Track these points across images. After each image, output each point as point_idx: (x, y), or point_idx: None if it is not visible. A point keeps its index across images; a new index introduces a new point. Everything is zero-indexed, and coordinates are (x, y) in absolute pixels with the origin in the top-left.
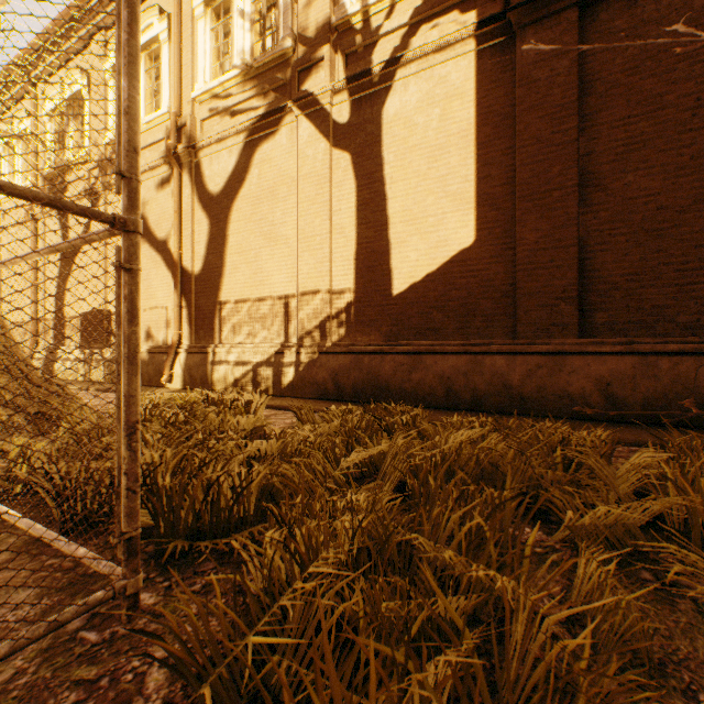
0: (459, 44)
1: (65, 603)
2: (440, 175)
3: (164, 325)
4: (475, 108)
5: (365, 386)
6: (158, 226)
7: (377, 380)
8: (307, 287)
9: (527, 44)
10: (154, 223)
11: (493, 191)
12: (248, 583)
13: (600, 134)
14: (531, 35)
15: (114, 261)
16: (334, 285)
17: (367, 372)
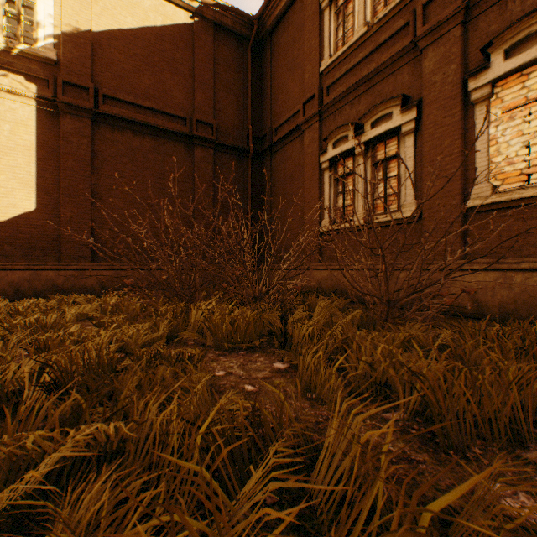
0: (25, 97)
1: None
2: (11, 165)
3: None
4: (37, 137)
5: None
6: None
7: None
8: None
9: (68, 122)
10: None
11: (48, 186)
12: None
13: (102, 178)
14: (70, 119)
15: None
16: None
17: None
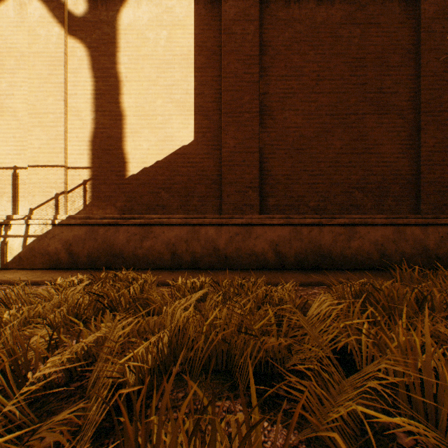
0: None
1: None
2: (167, 84)
3: None
4: (194, 40)
5: (101, 254)
6: None
7: (112, 248)
8: (39, 161)
9: (229, 5)
10: None
11: (206, 105)
12: None
13: (271, 82)
14: (232, 0)
15: None
16: (70, 162)
17: (103, 241)
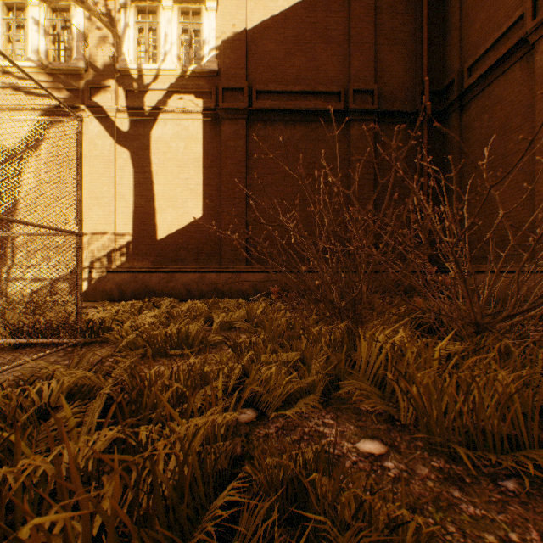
0: (194, 113)
1: (50, 354)
2: (185, 178)
3: None
4: (203, 149)
5: (141, 291)
6: None
7: (148, 287)
8: (97, 229)
9: (226, 127)
10: None
11: (211, 193)
12: (123, 334)
13: (254, 178)
14: (228, 124)
15: None
16: (118, 230)
17: (142, 283)
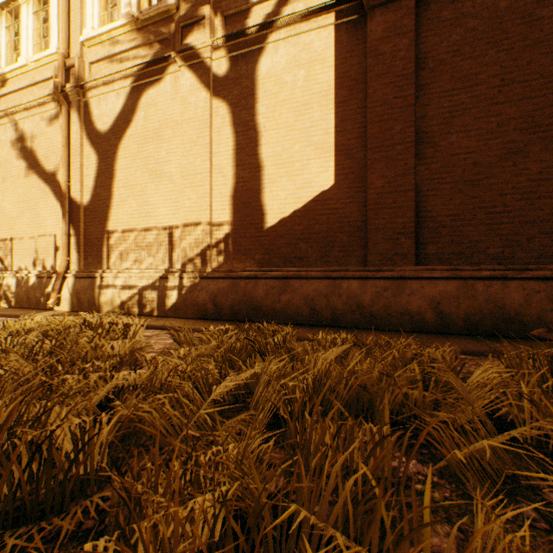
0: (321, 17)
1: None
2: (305, 127)
3: (53, 251)
4: (334, 72)
5: (241, 307)
6: (47, 158)
7: (252, 301)
8: (189, 219)
9: (375, 23)
10: (43, 156)
11: (348, 143)
12: None
13: (431, 102)
14: (379, 16)
15: (2, 190)
16: (214, 218)
17: (243, 294)
